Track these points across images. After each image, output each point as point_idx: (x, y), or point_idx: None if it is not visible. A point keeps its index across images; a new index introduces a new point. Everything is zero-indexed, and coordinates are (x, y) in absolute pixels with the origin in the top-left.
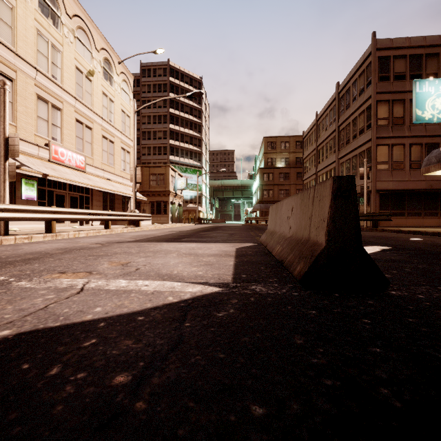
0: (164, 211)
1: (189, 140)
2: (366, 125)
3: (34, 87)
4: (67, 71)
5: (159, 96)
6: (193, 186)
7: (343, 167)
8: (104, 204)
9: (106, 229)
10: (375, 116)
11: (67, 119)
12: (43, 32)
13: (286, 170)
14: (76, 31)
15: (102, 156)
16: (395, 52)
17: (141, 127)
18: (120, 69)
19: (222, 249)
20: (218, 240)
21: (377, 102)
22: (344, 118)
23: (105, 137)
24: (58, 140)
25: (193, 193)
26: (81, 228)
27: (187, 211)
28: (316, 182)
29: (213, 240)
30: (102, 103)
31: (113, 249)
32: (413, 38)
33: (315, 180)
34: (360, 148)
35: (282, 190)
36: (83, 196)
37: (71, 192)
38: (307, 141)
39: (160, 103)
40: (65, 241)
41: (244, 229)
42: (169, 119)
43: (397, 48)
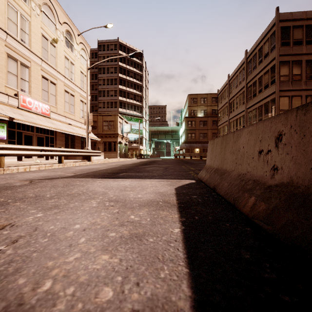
0: (114, 149)
1: (133, 97)
2: (270, 81)
3: (4, 47)
4: (35, 37)
5: (111, 65)
6: (136, 131)
7: (250, 114)
8: (66, 143)
9: (59, 163)
10: (278, 74)
11: (34, 75)
12: (13, 4)
13: (205, 119)
14: (42, 6)
15: (64, 106)
16: (294, 23)
17: (98, 87)
18: (80, 40)
19: (159, 189)
20: (154, 176)
21: (279, 62)
22: (251, 77)
23: (66, 91)
24: (26, 92)
25: (136, 136)
26: (41, 162)
27: (131, 149)
28: (228, 127)
29: (149, 175)
30: (64, 65)
31: (29, 190)
32: (309, 12)
33: (228, 126)
34: (265, 99)
35: (201, 133)
36: (48, 136)
37: (38, 133)
38: (221, 97)
39: (112, 69)
40: (1, 176)
41: (176, 163)
42: (119, 81)
43: (295, 20)
